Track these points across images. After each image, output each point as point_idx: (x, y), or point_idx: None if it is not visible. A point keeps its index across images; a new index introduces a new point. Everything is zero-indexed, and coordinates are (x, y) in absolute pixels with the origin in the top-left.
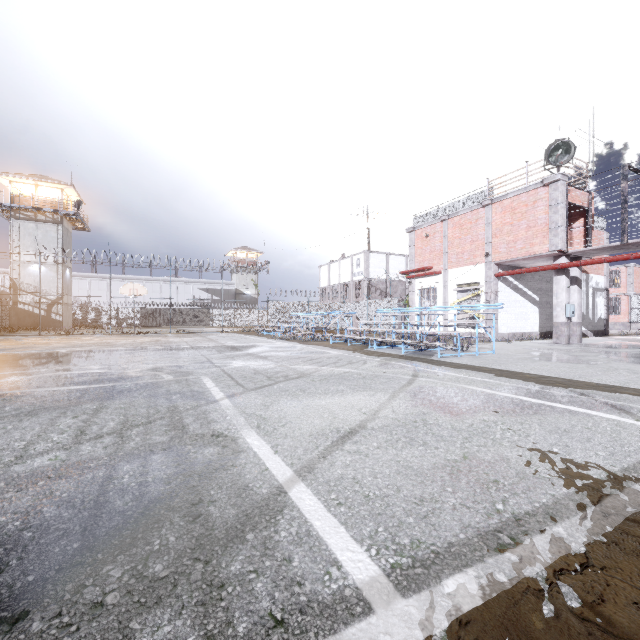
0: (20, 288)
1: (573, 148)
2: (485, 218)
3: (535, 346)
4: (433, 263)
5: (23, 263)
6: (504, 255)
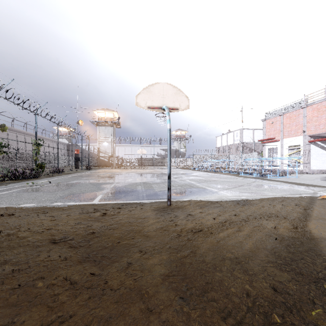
0: (100, 151)
1: None
2: (303, 114)
3: None
4: (275, 136)
5: (101, 142)
6: (313, 132)
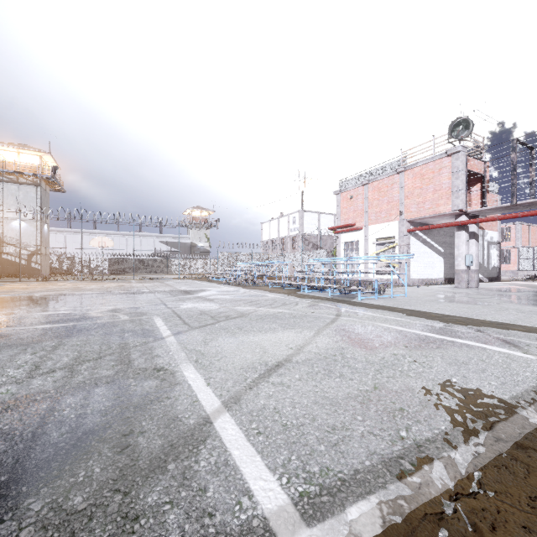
0: (4, 241)
1: (471, 124)
2: (399, 183)
3: (440, 290)
4: (356, 220)
5: (6, 219)
6: (415, 214)
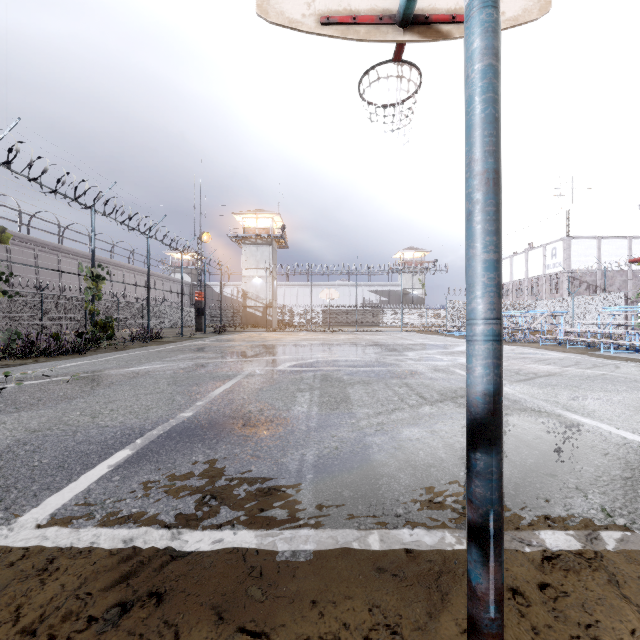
0: (247, 296)
1: None
2: None
3: None
4: None
5: (249, 277)
6: None
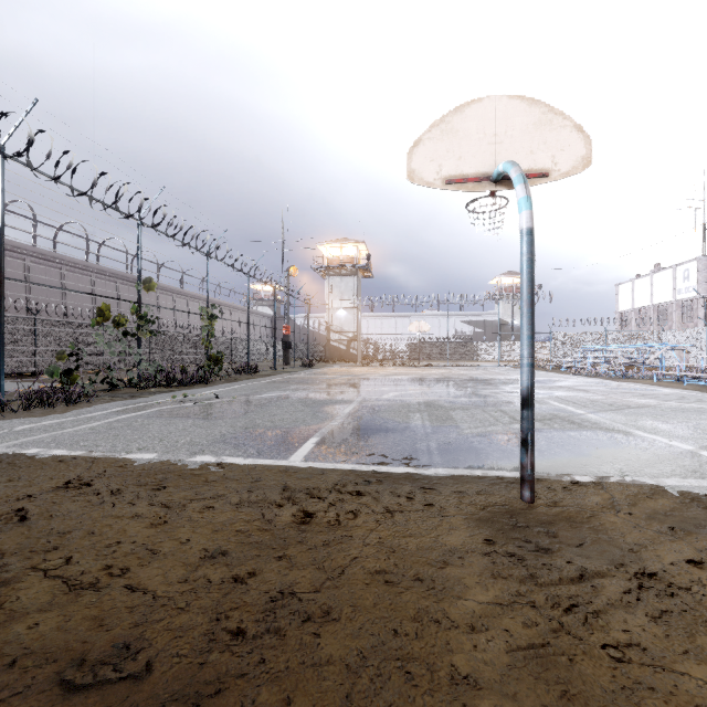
0: (331, 329)
1: None
2: None
3: None
4: None
5: (333, 309)
6: None
